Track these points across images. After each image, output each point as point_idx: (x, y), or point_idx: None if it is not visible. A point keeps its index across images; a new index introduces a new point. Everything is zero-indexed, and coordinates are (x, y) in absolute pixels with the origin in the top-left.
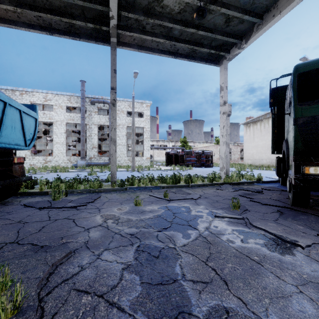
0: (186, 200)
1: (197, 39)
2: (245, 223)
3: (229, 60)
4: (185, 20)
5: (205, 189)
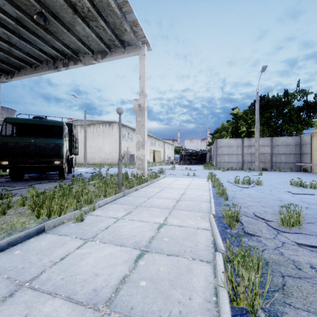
0: None
1: None
2: None
3: (0, 82)
4: None
5: None
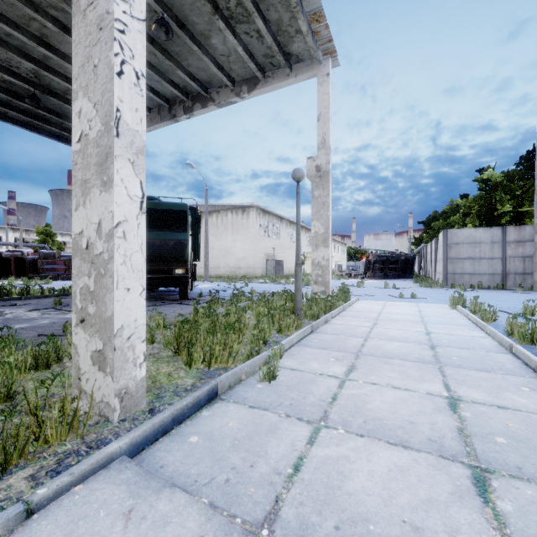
0: (6, 307)
1: (39, 113)
2: (55, 311)
3: None
4: (14, 91)
5: (44, 299)
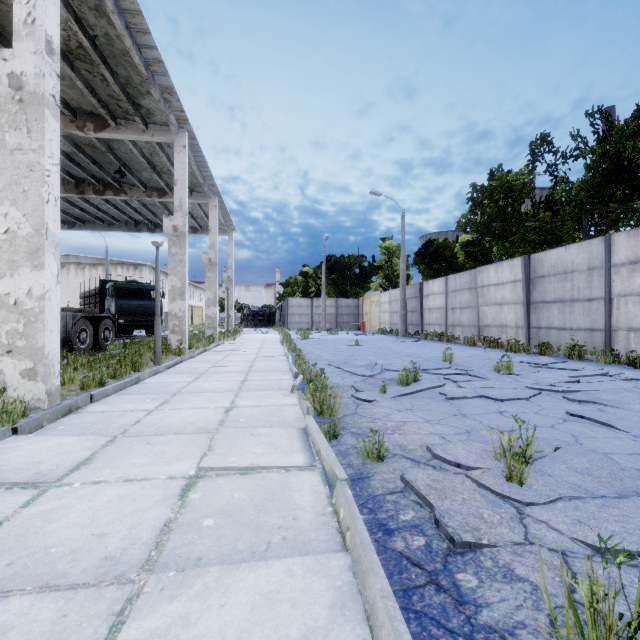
0: None
1: None
2: None
3: None
4: None
5: None
